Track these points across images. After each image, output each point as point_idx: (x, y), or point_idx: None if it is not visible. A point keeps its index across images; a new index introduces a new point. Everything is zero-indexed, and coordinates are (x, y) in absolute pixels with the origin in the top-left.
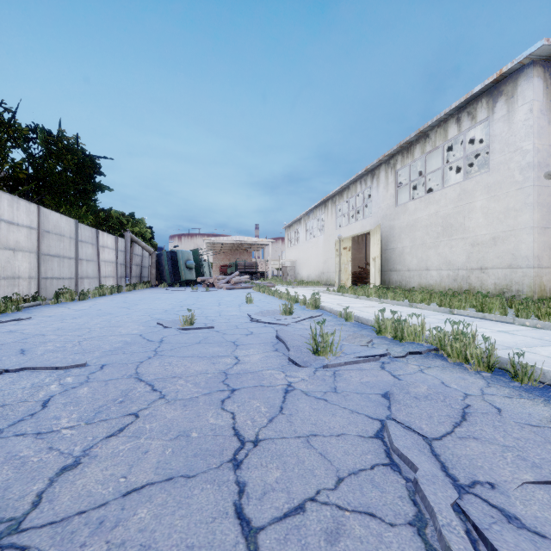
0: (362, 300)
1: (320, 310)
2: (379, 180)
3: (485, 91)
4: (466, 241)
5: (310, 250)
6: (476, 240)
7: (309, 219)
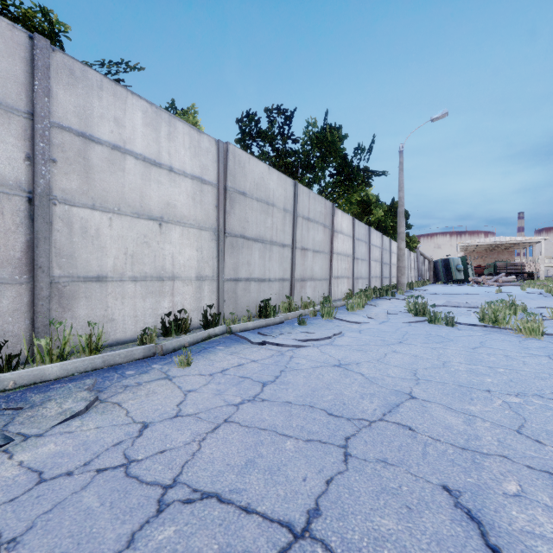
0: None
1: None
2: None
3: None
4: None
5: None
6: None
7: None
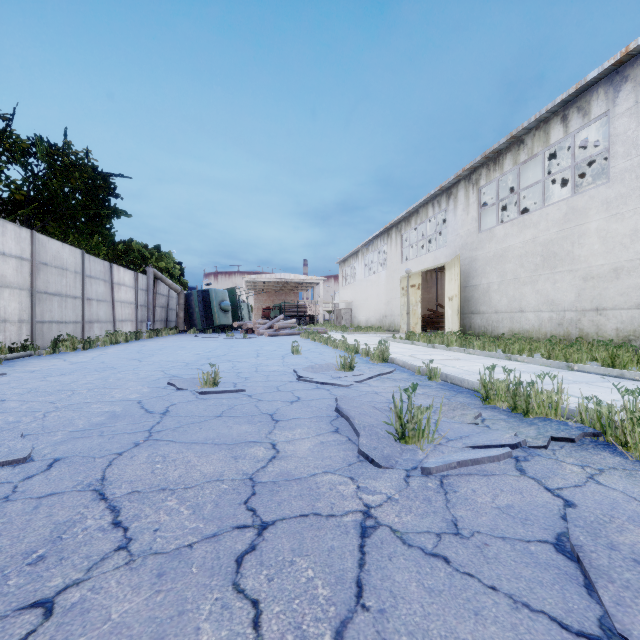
0: (440, 349)
1: (389, 363)
2: (457, 200)
3: (603, 78)
4: (575, 274)
5: (369, 289)
6: (590, 273)
7: (368, 251)
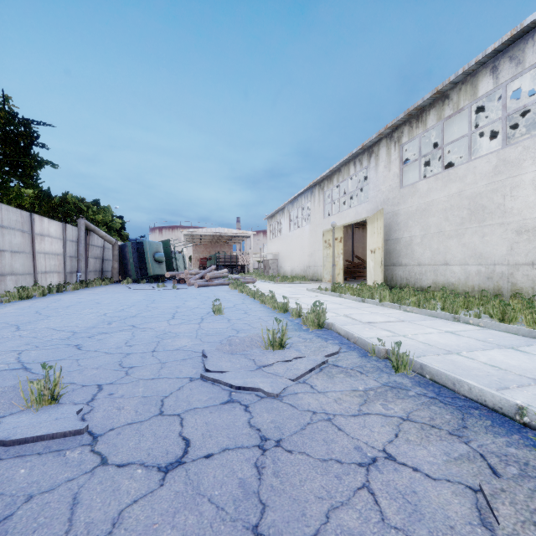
0: (371, 304)
1: (327, 330)
2: (378, 158)
3: None
4: (507, 227)
5: (294, 242)
6: (524, 226)
7: (293, 208)
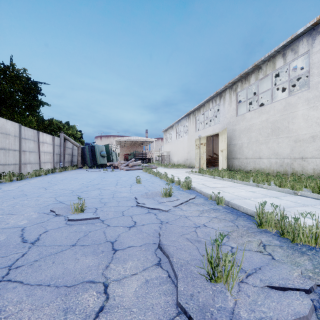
0: (218, 179)
1: (192, 190)
2: (225, 99)
3: (306, 33)
4: (290, 139)
5: (179, 145)
6: (298, 138)
7: (178, 125)
